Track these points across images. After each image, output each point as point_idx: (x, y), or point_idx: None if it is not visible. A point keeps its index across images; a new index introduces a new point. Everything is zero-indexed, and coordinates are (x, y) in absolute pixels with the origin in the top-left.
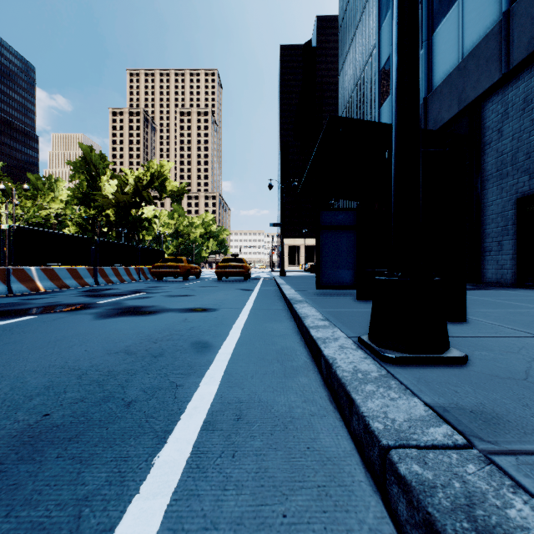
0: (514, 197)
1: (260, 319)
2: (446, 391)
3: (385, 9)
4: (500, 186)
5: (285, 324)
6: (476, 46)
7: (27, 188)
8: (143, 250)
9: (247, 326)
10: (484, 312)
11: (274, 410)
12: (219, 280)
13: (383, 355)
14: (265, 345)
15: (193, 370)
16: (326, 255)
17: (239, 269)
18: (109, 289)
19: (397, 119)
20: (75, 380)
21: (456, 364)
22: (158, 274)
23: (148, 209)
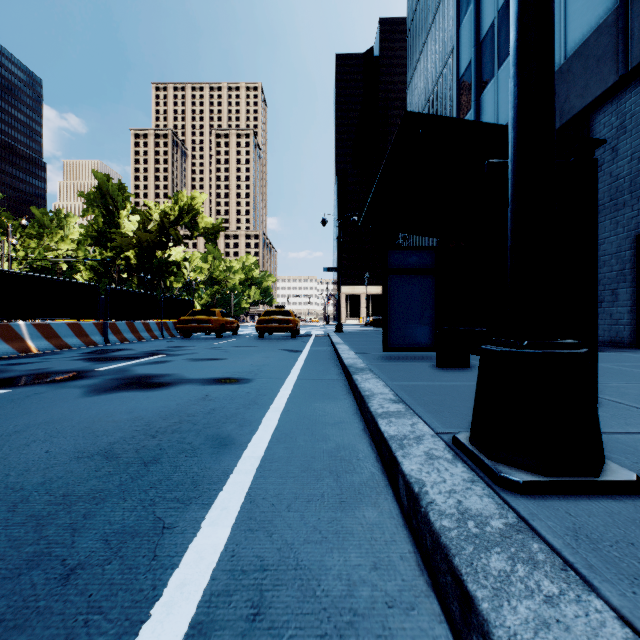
0: (633, 233)
1: (308, 395)
2: (639, 569)
3: (465, 3)
4: (614, 219)
5: (342, 405)
6: (583, 42)
7: (26, 225)
8: (167, 300)
9: (289, 408)
10: (616, 387)
11: (320, 590)
12: (261, 338)
13: (501, 476)
14: (313, 442)
15: (198, 491)
16: (395, 308)
17: (286, 324)
18: (120, 349)
19: (518, 98)
20: (3, 513)
21: (625, 494)
22: (184, 329)
23: (177, 250)
